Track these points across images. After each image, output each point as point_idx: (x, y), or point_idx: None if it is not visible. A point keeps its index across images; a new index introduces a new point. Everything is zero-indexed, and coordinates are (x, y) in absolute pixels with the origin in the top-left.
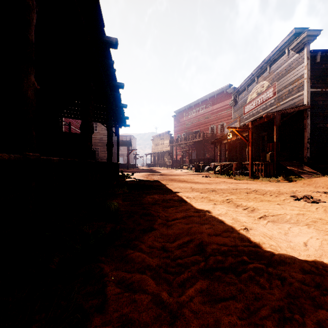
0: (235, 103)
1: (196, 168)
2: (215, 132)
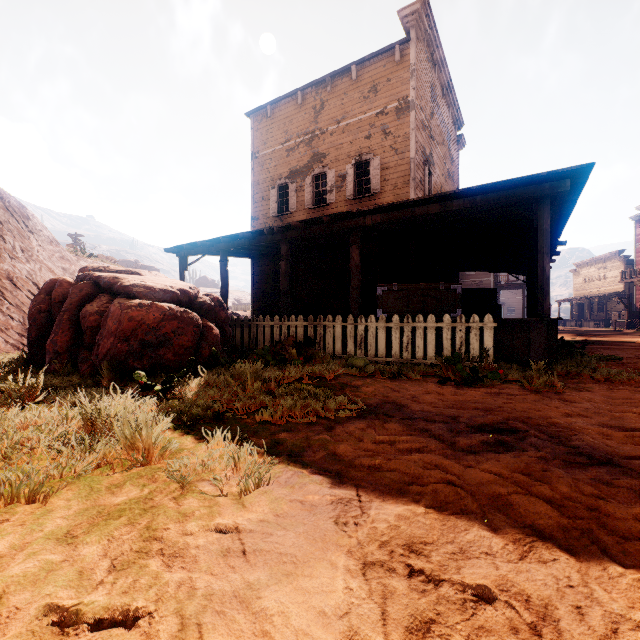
0: None
1: None
2: None
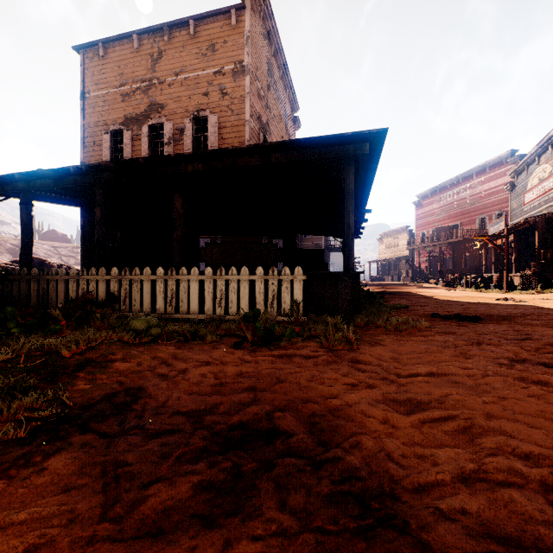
0: (512, 188)
1: (444, 282)
2: (487, 227)
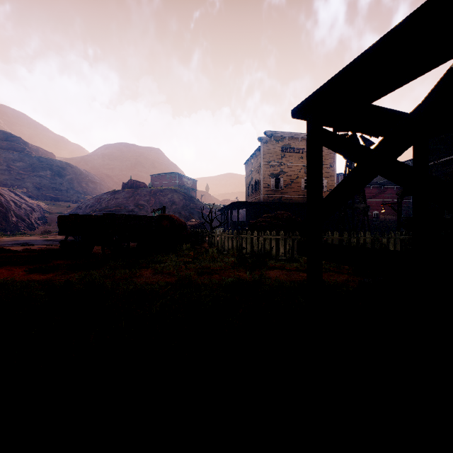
0: None
1: None
2: None
